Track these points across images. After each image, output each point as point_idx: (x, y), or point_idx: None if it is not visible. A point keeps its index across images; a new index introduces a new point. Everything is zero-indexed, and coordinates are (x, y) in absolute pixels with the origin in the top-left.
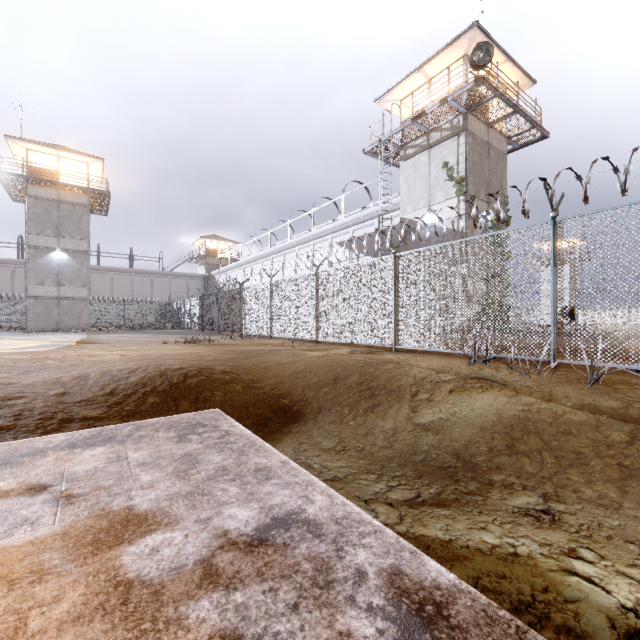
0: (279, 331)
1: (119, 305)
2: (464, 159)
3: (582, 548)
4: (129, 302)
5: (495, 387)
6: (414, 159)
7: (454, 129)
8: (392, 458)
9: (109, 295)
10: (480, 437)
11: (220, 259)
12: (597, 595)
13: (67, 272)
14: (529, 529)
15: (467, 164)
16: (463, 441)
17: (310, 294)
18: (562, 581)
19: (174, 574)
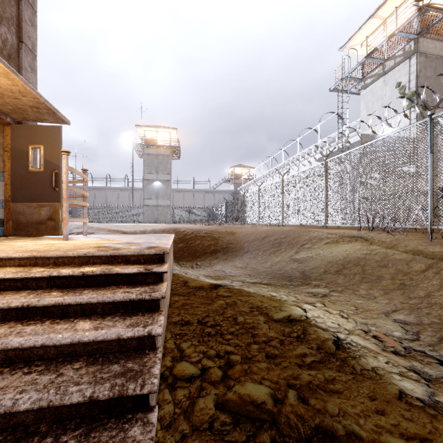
0: (263, 220)
1: (186, 210)
2: (415, 77)
3: (319, 303)
4: (191, 208)
5: (358, 241)
6: (371, 86)
7: (406, 54)
8: (266, 271)
9: (182, 205)
10: (324, 265)
11: (242, 179)
12: (297, 311)
13: (161, 192)
14: (301, 295)
15: (418, 80)
16: (312, 266)
17: (279, 194)
18: (287, 306)
19: (109, 243)
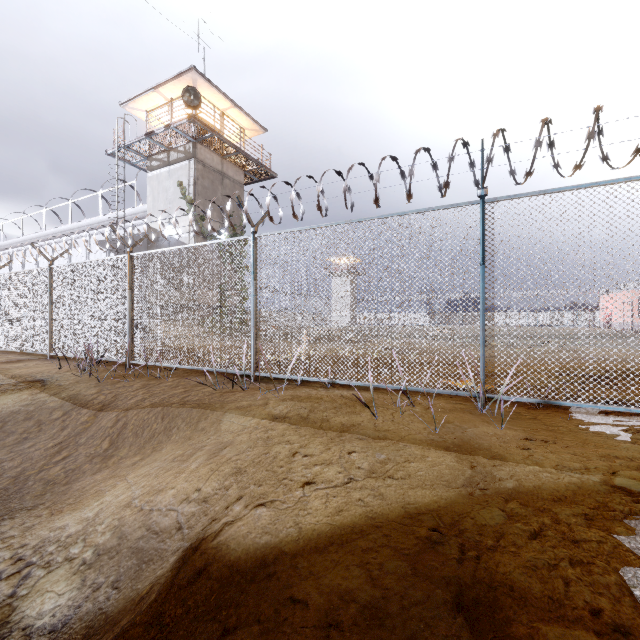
0: None
1: None
2: (193, 182)
3: None
4: None
5: (33, 387)
6: (158, 172)
7: (187, 154)
8: None
9: None
10: None
11: None
12: None
13: None
14: None
15: (196, 187)
16: None
17: None
18: None
19: None
